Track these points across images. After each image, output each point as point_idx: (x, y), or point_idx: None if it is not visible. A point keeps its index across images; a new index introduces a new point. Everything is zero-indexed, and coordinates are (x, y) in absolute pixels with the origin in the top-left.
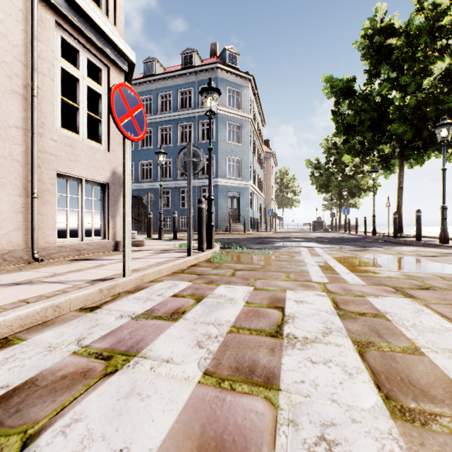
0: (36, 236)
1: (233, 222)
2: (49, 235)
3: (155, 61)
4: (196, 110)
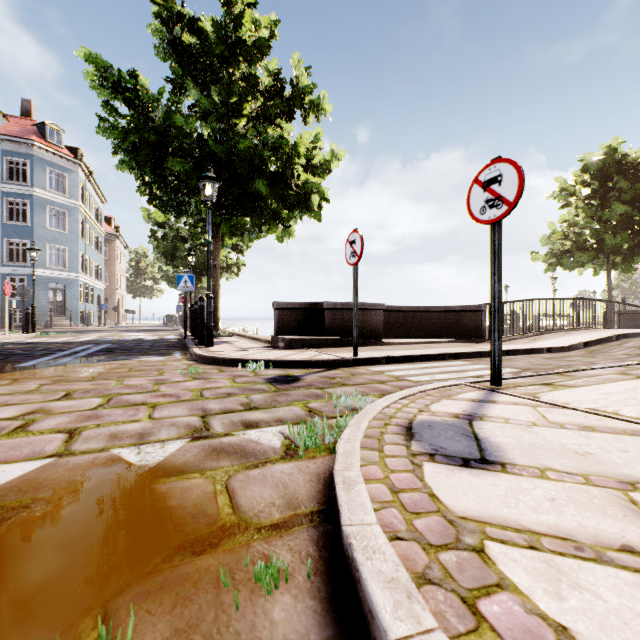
0: None
1: (57, 317)
2: None
3: None
4: (1, 184)
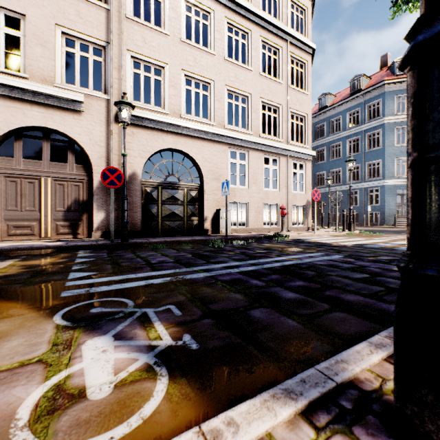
0: (288, 224)
1: (403, 217)
2: (290, 224)
3: (327, 94)
4: (363, 126)
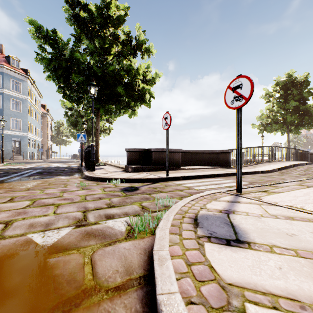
0: None
1: (16, 155)
2: None
3: None
4: None
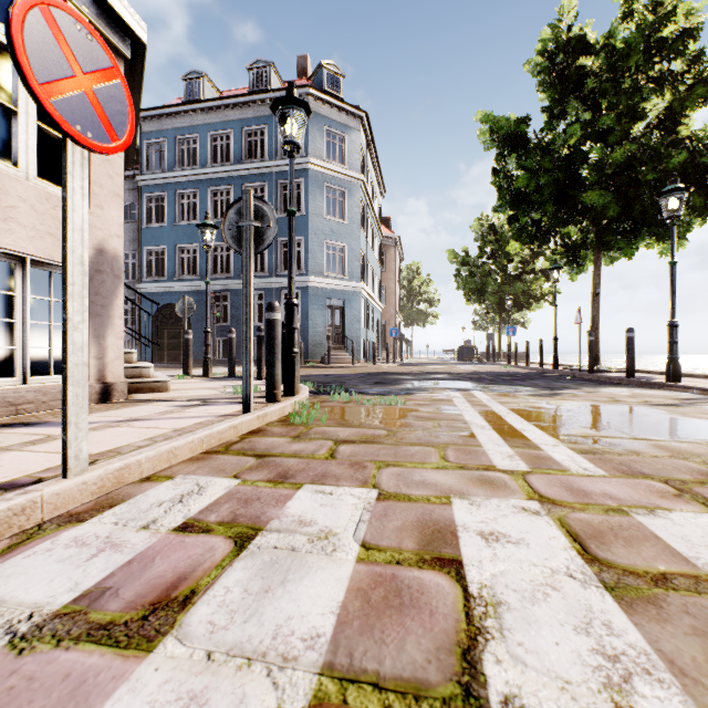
0: None
1: (334, 348)
2: None
3: (204, 77)
4: (273, 162)
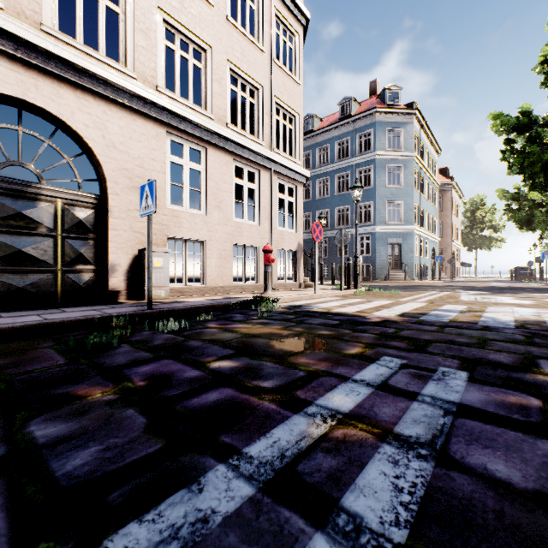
0: (273, 279)
1: (393, 270)
2: (275, 278)
3: (313, 116)
4: (353, 159)
